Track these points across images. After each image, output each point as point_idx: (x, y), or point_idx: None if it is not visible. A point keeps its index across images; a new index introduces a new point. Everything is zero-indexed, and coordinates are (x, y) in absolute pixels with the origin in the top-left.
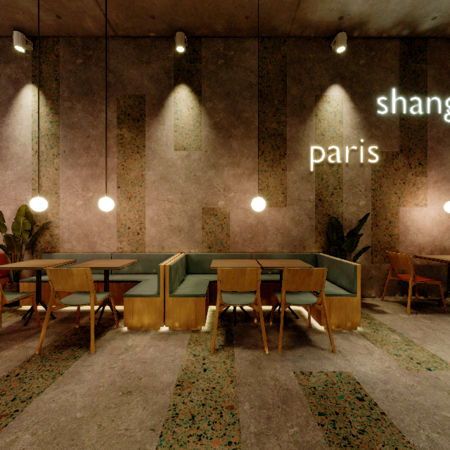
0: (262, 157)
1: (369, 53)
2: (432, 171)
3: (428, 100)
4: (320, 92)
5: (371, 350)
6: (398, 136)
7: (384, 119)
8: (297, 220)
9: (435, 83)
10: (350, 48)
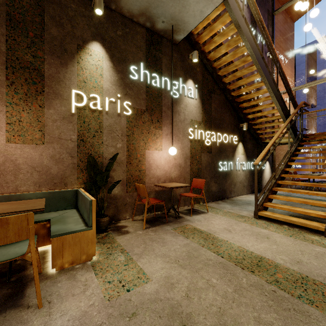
0: (12, 88)
1: (125, 28)
2: (165, 127)
3: (163, 79)
4: (83, 43)
5: (89, 285)
6: (145, 99)
7: (135, 83)
8: (57, 158)
9: (167, 69)
10: (110, 17)
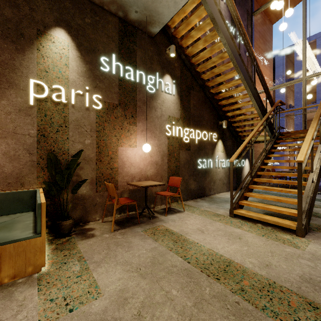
0: None
1: (94, 16)
2: (140, 123)
3: (137, 72)
4: (44, 28)
5: (25, 305)
6: (117, 92)
7: (106, 76)
8: (12, 155)
9: (142, 62)
10: (76, 3)
